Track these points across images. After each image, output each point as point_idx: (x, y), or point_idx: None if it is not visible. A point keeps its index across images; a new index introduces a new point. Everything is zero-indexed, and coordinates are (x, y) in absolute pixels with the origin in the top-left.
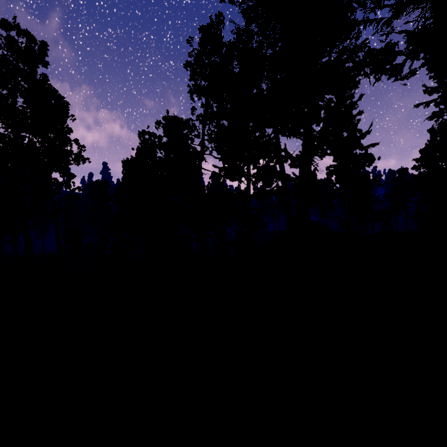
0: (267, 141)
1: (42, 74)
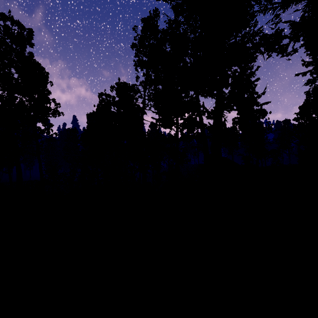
0: (190, 100)
1: (29, 52)
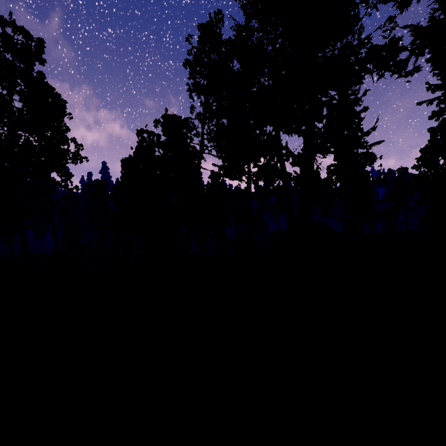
0: (268, 138)
1: (38, 71)
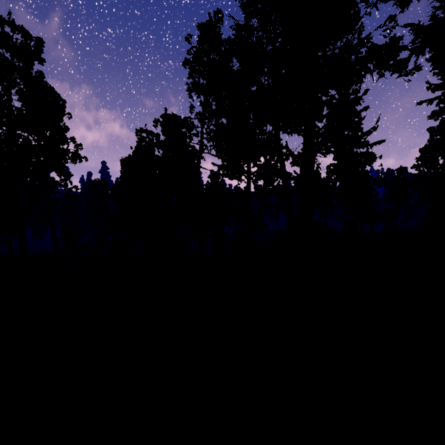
0: (268, 137)
1: (37, 71)
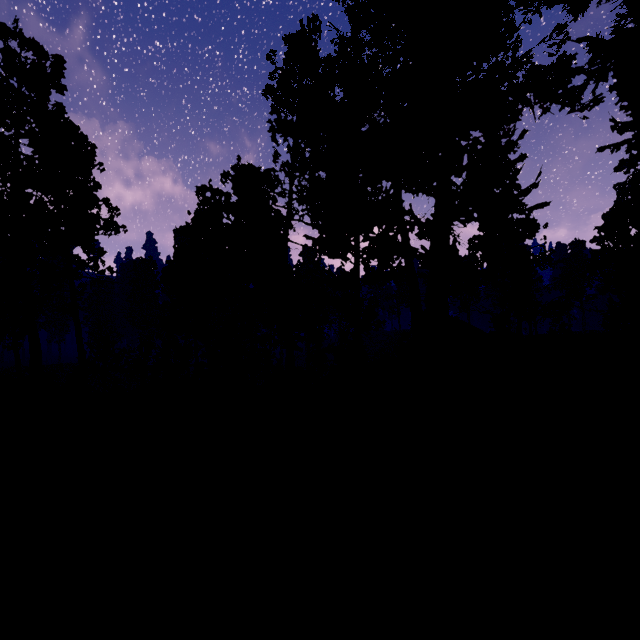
0: (384, 199)
1: (56, 103)
